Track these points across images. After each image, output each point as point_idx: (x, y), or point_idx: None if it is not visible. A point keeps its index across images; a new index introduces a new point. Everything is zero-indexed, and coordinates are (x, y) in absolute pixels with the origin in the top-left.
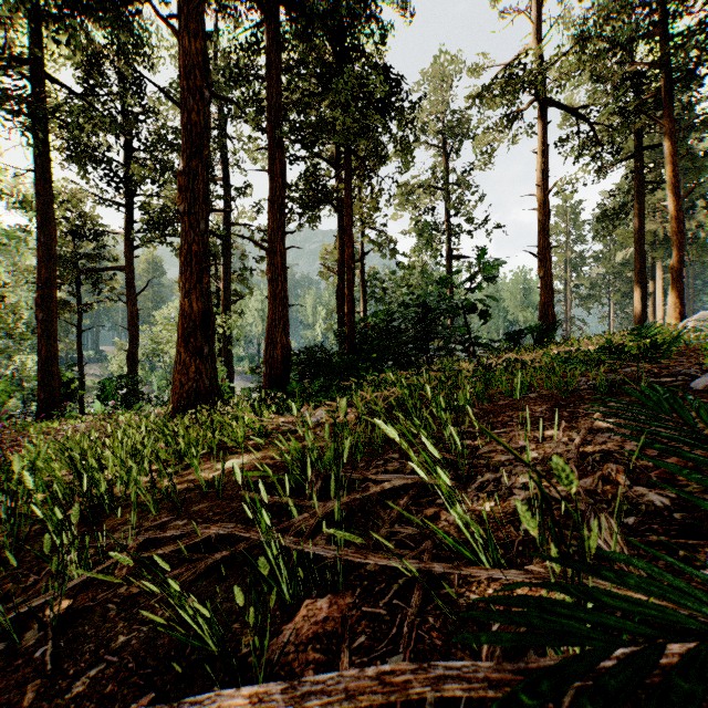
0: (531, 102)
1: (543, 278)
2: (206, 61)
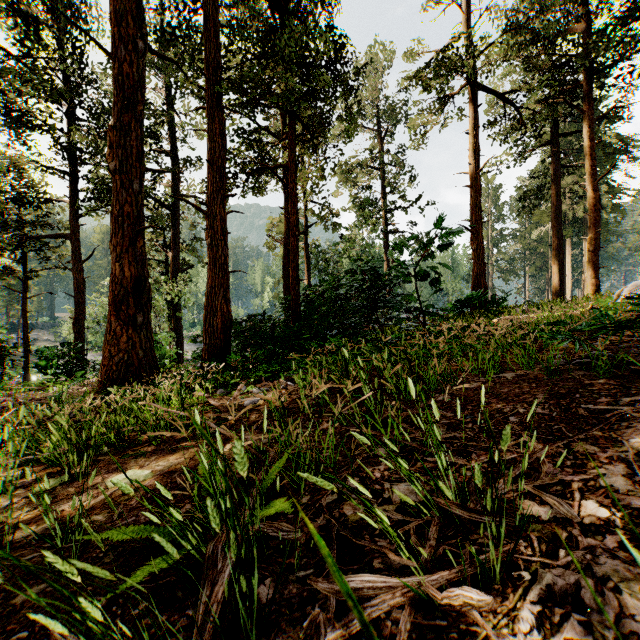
0: (464, 86)
1: (476, 250)
2: (140, 10)
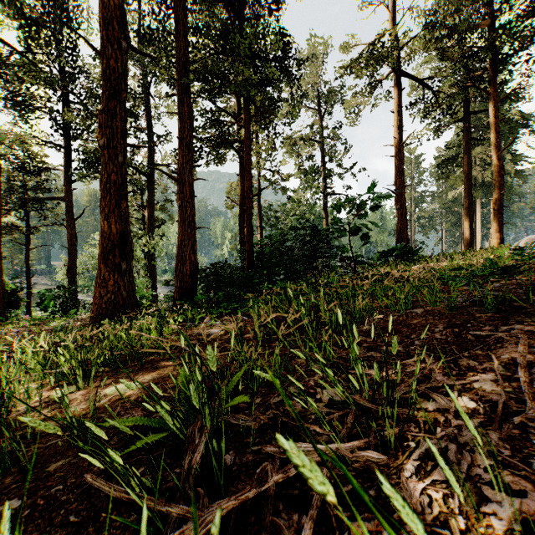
0: (390, 73)
1: (399, 209)
2: (124, 16)
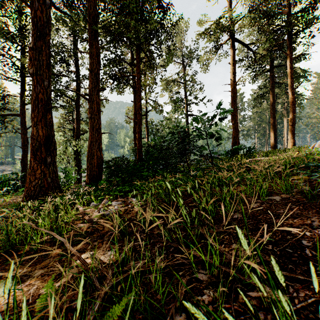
0: (228, 40)
1: (234, 124)
2: None
